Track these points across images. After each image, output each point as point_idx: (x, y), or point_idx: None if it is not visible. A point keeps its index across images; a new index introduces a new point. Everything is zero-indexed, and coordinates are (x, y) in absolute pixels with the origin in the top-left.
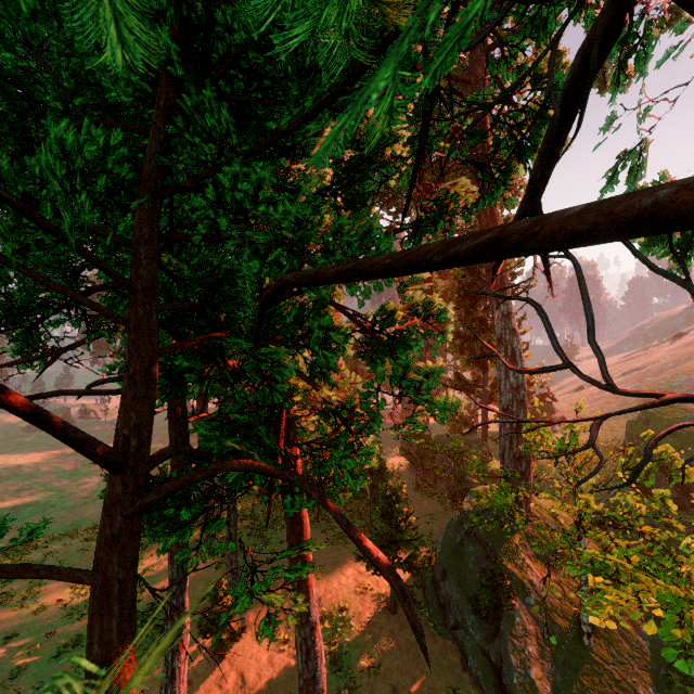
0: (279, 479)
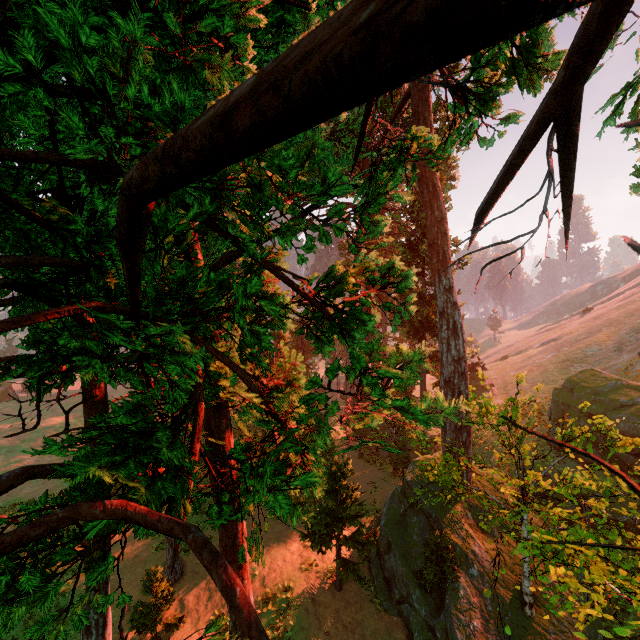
0: (188, 504)
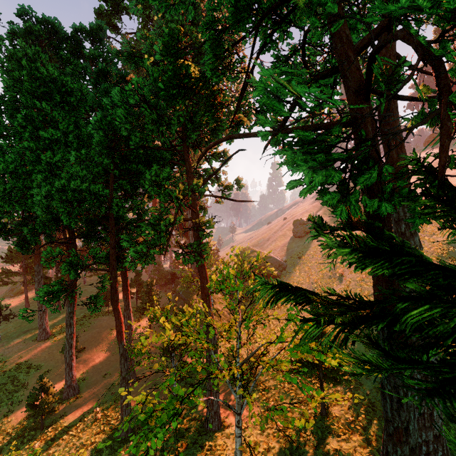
0: None
